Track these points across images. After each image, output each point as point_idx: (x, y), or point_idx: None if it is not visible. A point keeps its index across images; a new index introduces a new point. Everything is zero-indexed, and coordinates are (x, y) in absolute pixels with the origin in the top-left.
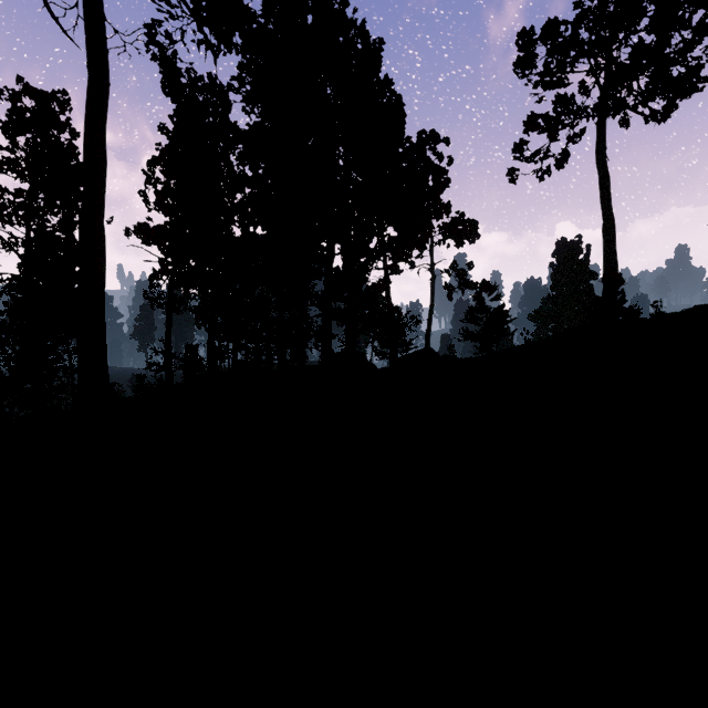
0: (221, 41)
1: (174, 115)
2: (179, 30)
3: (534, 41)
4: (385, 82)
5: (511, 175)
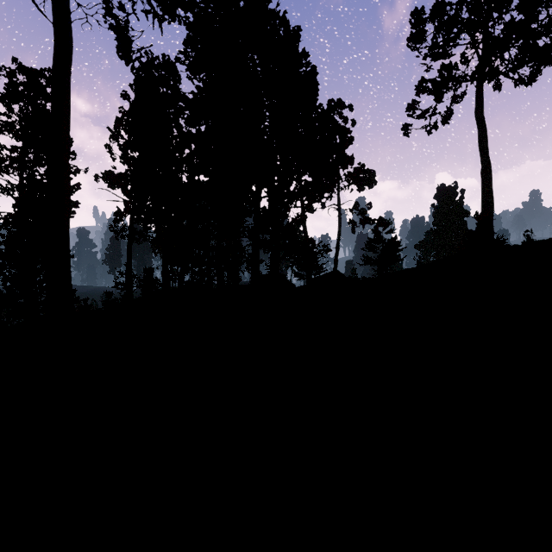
0: (165, 9)
1: (133, 84)
2: (130, 0)
3: (424, 20)
4: (302, 54)
5: (405, 129)
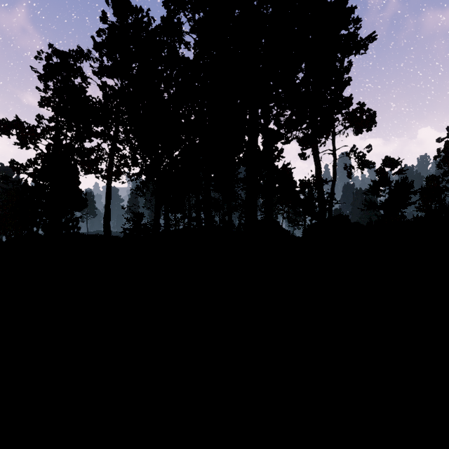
0: None
1: None
2: None
3: None
4: None
5: None
